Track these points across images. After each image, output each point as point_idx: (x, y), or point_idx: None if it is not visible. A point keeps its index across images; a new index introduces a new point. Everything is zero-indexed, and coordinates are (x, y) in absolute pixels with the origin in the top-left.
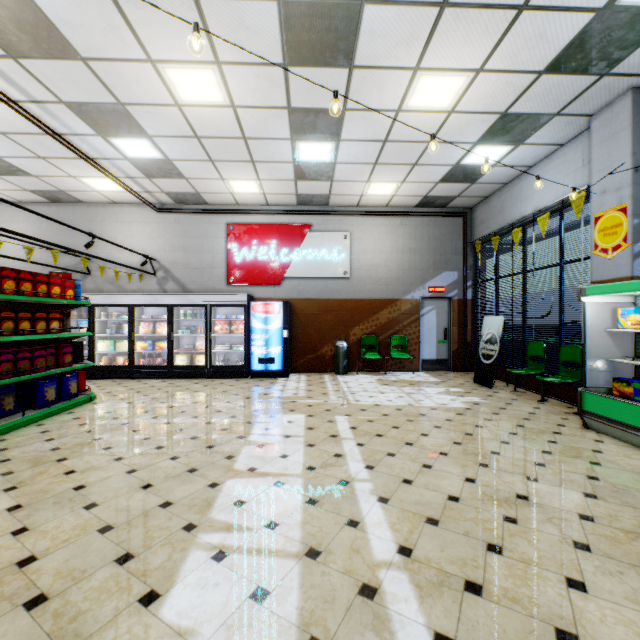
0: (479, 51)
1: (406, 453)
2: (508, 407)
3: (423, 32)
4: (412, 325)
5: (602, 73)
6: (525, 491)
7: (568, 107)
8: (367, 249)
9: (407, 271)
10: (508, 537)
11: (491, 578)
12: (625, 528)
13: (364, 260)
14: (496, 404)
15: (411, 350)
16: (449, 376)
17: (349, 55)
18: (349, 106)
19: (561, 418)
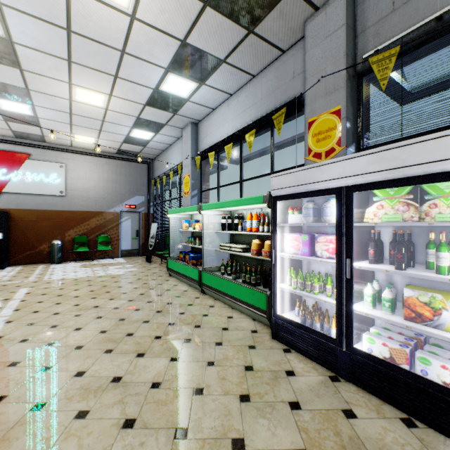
0: (105, 87)
1: (52, 300)
2: (146, 271)
3: (64, 68)
4: (114, 228)
5: (174, 113)
6: (101, 304)
7: (169, 122)
8: (80, 177)
9: (111, 194)
10: (67, 321)
11: (39, 336)
12: (128, 308)
13: (78, 184)
14: (142, 270)
15: (114, 244)
16: (135, 259)
17: (16, 63)
18: (31, 88)
19: (166, 273)
